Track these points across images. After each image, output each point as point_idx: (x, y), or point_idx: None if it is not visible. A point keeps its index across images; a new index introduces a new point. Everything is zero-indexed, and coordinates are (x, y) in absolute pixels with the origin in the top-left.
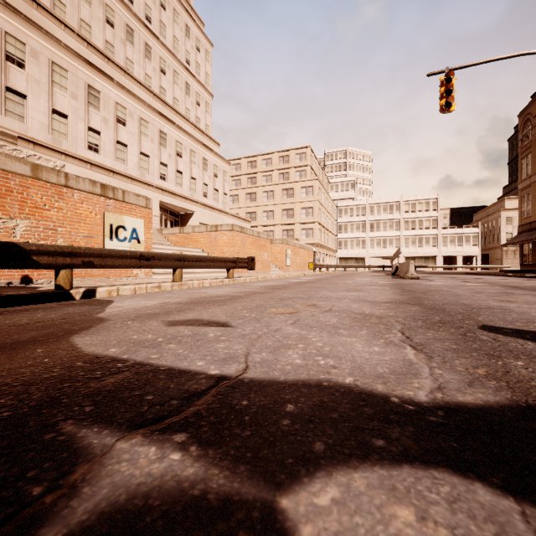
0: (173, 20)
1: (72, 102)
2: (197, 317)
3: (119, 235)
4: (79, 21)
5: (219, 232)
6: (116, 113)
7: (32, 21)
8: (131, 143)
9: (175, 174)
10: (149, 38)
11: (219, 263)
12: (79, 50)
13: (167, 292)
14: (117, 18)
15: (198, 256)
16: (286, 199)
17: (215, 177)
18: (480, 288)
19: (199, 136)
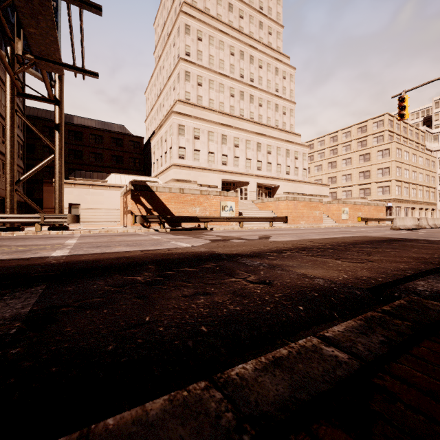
0: (267, 70)
1: (216, 145)
2: (223, 232)
3: (225, 209)
4: (219, 104)
5: (279, 201)
6: (234, 142)
7: (202, 118)
8: (241, 155)
9: (266, 165)
10: (252, 90)
11: (262, 219)
12: (219, 118)
13: (232, 230)
14: (236, 90)
15: (251, 217)
16: (363, 163)
17: (296, 159)
18: (371, 233)
19: (284, 135)
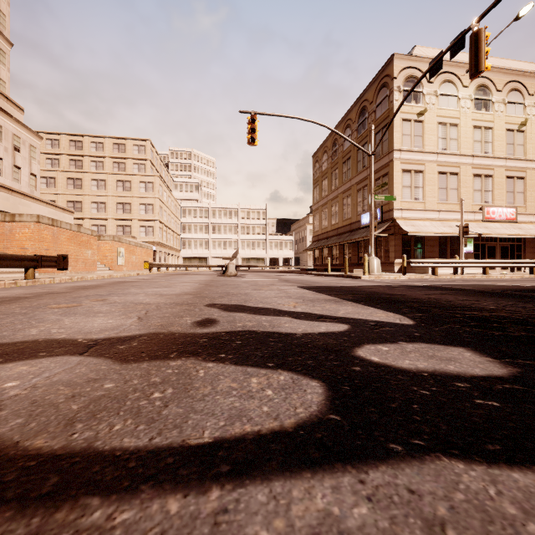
0: None
1: None
2: None
3: None
4: None
5: (16, 223)
6: None
7: None
8: None
9: None
10: None
11: (9, 261)
12: None
13: None
14: None
15: None
16: (122, 192)
17: (16, 150)
18: (263, 282)
19: None
